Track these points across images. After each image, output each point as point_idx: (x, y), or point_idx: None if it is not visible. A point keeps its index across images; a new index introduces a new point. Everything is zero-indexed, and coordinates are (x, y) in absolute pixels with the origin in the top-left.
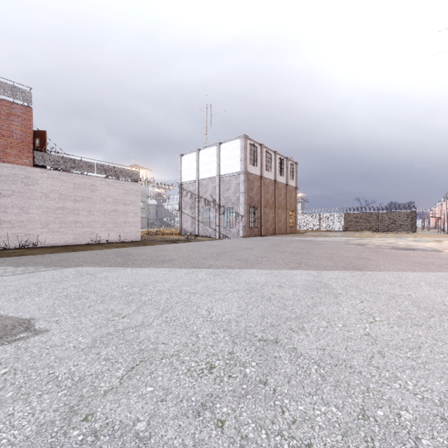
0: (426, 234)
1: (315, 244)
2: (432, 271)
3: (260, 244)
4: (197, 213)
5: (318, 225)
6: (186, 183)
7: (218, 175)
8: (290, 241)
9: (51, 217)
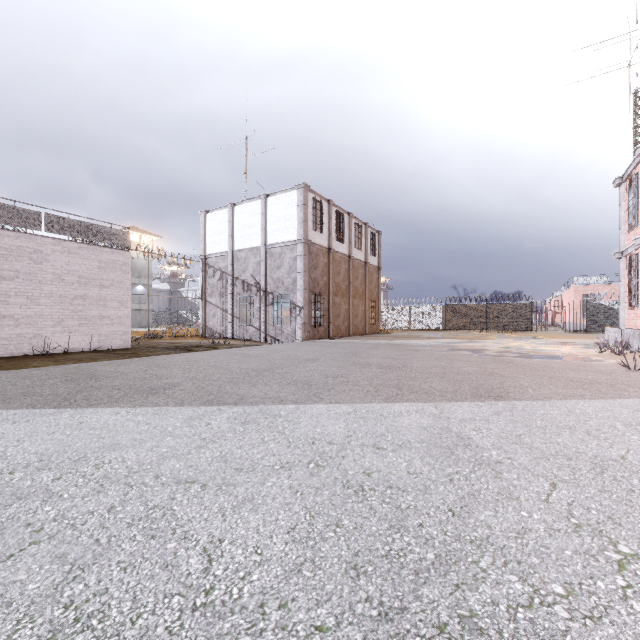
0: (548, 334)
1: (411, 351)
2: (611, 398)
3: (329, 352)
4: (230, 303)
5: (408, 322)
6: (213, 256)
7: (263, 244)
8: (374, 347)
9: None
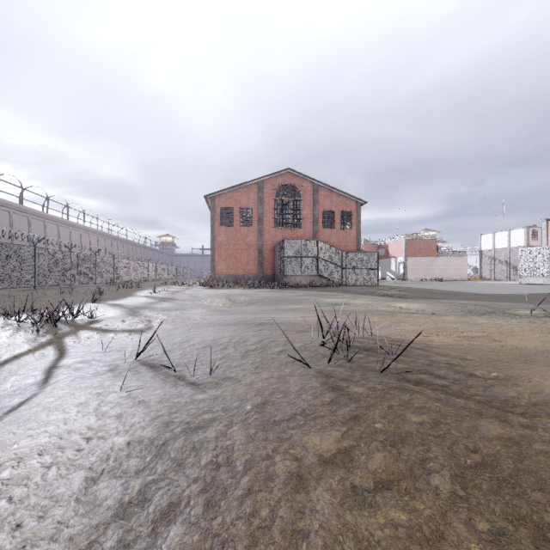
0: None
1: None
2: None
3: None
4: (493, 267)
5: None
6: (485, 251)
7: (508, 247)
8: None
9: (440, 271)
